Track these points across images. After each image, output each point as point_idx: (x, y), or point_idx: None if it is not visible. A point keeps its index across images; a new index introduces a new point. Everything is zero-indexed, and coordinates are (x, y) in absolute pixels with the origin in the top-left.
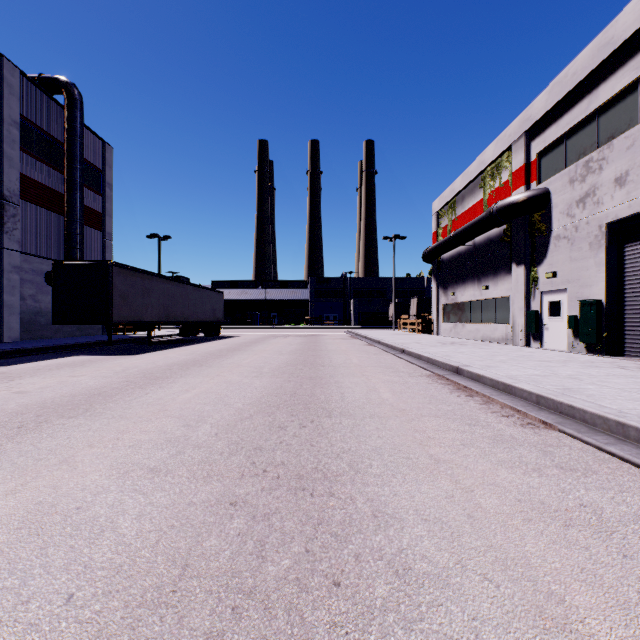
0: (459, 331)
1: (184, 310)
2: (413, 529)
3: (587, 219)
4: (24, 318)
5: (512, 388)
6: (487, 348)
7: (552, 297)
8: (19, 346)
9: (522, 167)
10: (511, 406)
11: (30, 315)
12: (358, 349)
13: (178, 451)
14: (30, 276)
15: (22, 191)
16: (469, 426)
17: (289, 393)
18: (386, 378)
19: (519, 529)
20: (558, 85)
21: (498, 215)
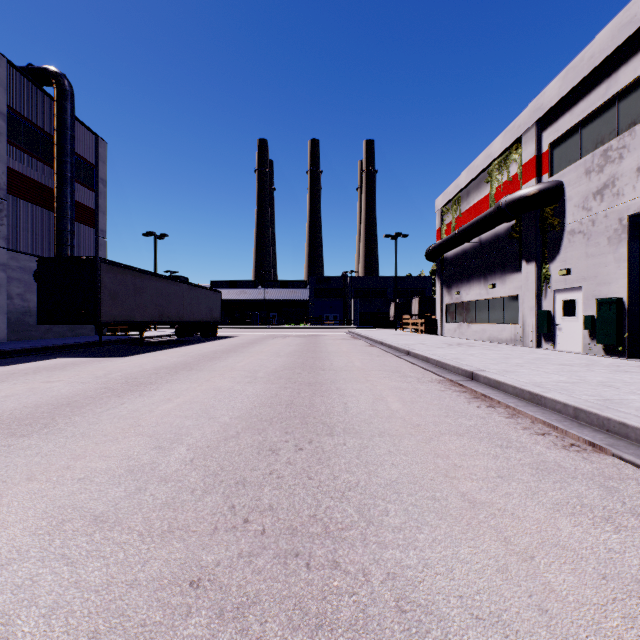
0: (464, 331)
1: (179, 310)
2: (462, 639)
3: (605, 212)
4: (11, 318)
5: (541, 398)
6: (497, 350)
7: (566, 296)
8: (2, 347)
9: (533, 159)
10: (544, 421)
11: (18, 315)
12: (360, 350)
13: (138, 487)
14: (18, 274)
15: (9, 185)
16: (501, 448)
17: (285, 403)
18: (393, 384)
19: (624, 639)
20: (573, 70)
21: (507, 209)
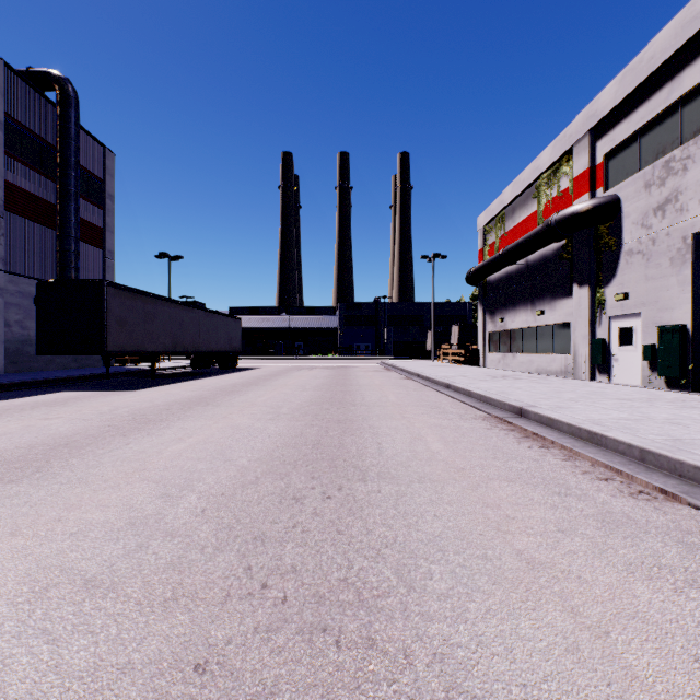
0: (509, 362)
1: (195, 338)
2: None
3: (667, 230)
4: (9, 347)
5: (601, 438)
6: (547, 383)
7: (623, 323)
8: None
9: (586, 171)
10: (606, 464)
11: (16, 344)
12: (394, 383)
13: (139, 544)
14: (16, 299)
15: (7, 201)
16: (559, 497)
17: (311, 443)
18: (432, 421)
19: None
20: (631, 73)
21: (557, 227)
